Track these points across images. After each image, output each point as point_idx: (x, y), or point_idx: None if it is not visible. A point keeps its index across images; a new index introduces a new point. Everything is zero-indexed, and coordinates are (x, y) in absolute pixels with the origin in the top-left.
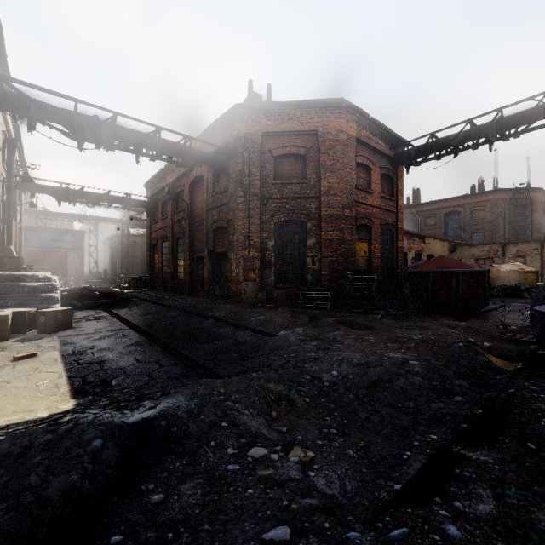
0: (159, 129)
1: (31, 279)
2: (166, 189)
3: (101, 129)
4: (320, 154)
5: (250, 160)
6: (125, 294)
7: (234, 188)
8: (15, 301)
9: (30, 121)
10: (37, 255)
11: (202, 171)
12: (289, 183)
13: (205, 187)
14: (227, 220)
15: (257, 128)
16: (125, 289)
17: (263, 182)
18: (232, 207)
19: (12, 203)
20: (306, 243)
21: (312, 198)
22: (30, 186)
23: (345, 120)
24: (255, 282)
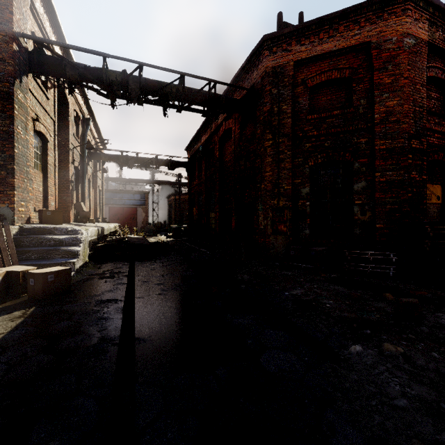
0: (183, 76)
1: (60, 232)
2: (200, 148)
3: (129, 82)
4: (373, 71)
5: (280, 96)
6: (160, 244)
7: (261, 132)
8: (38, 254)
9: (70, 84)
10: (118, 210)
11: (229, 123)
12: (329, 116)
13: (232, 139)
14: (254, 168)
15: (288, 57)
16: (170, 238)
17: (295, 120)
18: (259, 153)
19: (85, 169)
20: (353, 188)
21: (360, 131)
22: (101, 155)
23: (412, 19)
24: (286, 235)
